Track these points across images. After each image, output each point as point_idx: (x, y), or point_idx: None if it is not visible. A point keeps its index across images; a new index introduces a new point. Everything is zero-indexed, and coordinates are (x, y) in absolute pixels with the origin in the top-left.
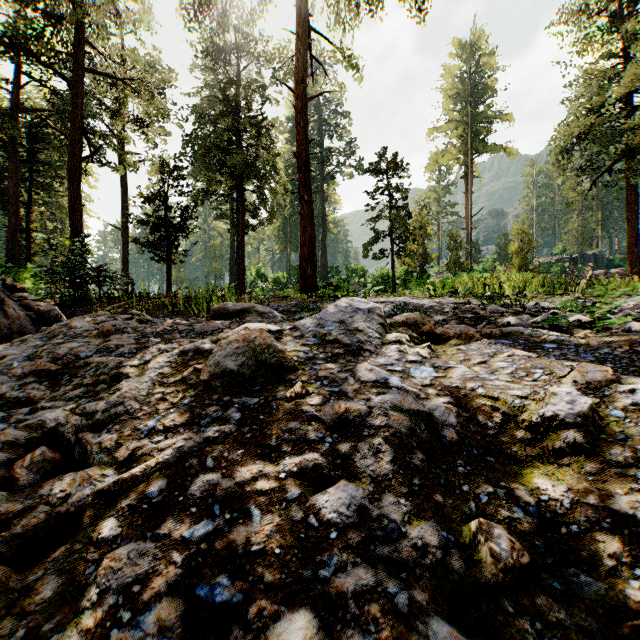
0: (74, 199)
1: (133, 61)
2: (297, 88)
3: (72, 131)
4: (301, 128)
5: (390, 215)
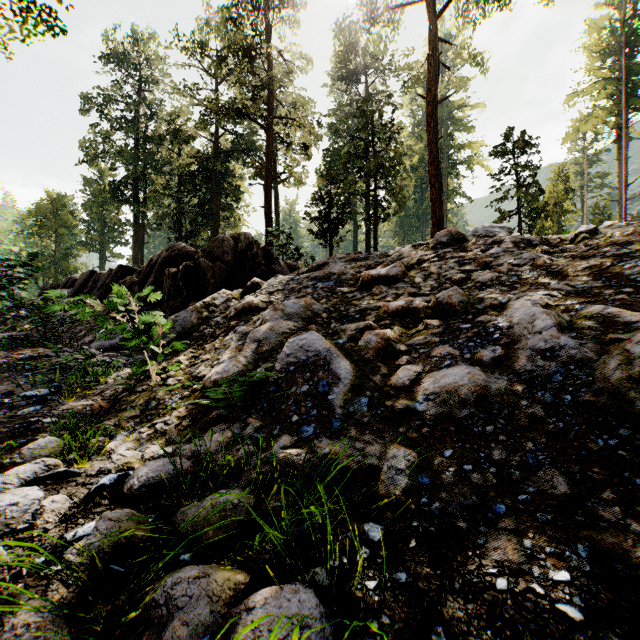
0: (268, 208)
1: (302, 104)
2: (428, 96)
3: (267, 162)
4: (432, 128)
5: (517, 194)
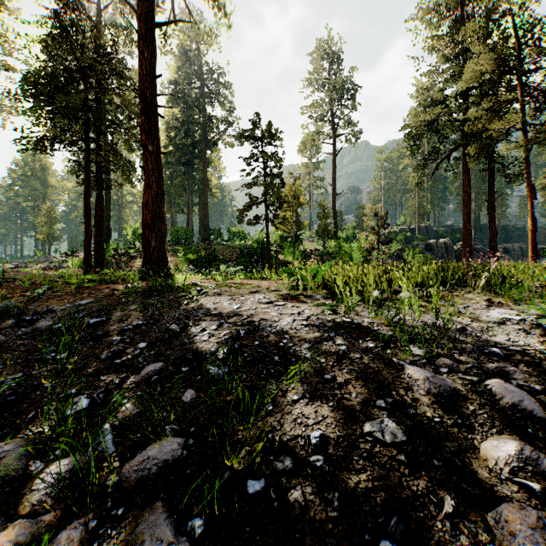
0: None
1: None
2: (139, 8)
3: None
4: (144, 59)
5: (264, 182)
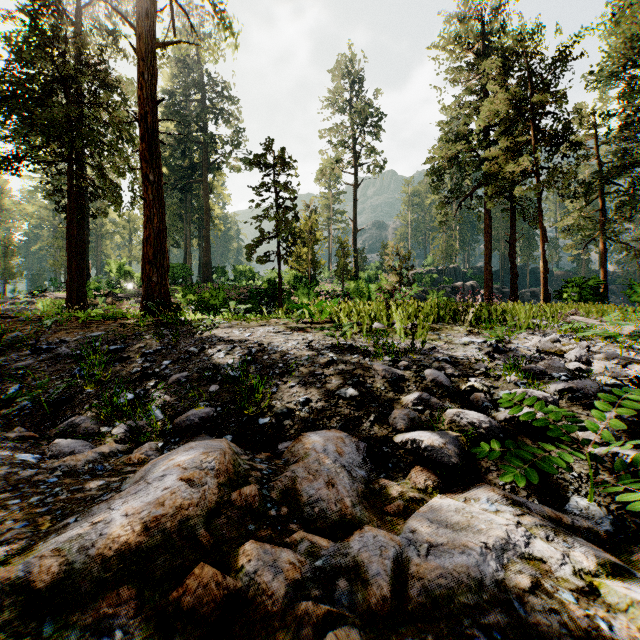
0: None
1: None
2: (139, 25)
3: None
4: (144, 81)
5: (276, 215)
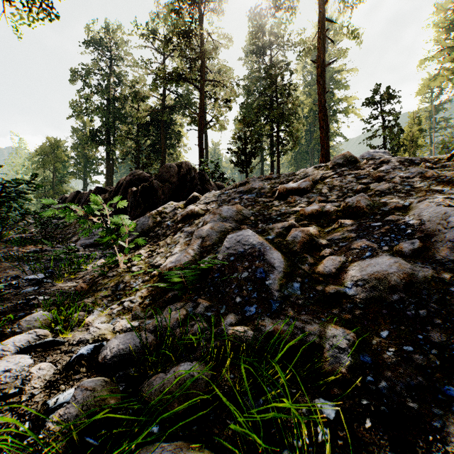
0: (201, 146)
1: (225, 70)
2: (318, 61)
3: (200, 112)
4: (321, 85)
5: (383, 133)
